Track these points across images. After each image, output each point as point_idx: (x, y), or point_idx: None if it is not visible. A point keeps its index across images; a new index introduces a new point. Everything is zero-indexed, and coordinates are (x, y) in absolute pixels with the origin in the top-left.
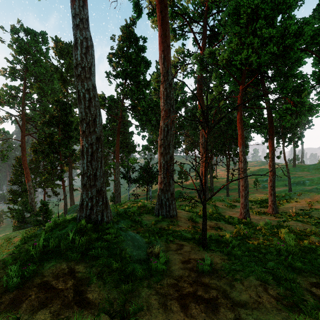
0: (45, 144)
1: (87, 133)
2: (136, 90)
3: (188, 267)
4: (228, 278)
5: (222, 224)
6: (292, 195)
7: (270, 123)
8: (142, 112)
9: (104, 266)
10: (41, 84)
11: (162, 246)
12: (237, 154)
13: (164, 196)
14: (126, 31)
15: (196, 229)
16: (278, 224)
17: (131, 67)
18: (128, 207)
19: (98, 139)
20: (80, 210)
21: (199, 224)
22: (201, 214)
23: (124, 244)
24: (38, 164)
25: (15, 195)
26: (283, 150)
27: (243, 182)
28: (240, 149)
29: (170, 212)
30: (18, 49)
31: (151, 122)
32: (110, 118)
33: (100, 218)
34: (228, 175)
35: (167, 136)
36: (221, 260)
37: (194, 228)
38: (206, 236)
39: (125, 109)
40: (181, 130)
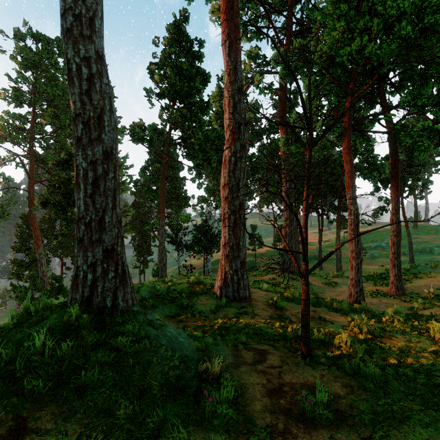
0: (58, 193)
1: (85, 142)
2: (189, 114)
3: (281, 407)
4: (376, 439)
5: (324, 312)
6: (423, 268)
7: (394, 155)
8: (197, 147)
9: (100, 411)
10: (56, 111)
11: (227, 354)
12: (334, 208)
13: (230, 266)
14: (174, 31)
15: (284, 321)
16: (414, 313)
17: (181, 82)
18: (174, 284)
19: (107, 154)
20: (73, 288)
21: (287, 312)
22: (288, 296)
23: (152, 356)
24: (53, 223)
25: (20, 267)
26: (401, 203)
27: (354, 246)
28: (349, 195)
29: (239, 292)
30: (24, 62)
31: (210, 162)
32: (152, 159)
33: (110, 302)
34: (321, 239)
35: (234, 171)
36: (345, 388)
37: (280, 318)
38: (309, 337)
39: (173, 143)
40: (253, 174)
